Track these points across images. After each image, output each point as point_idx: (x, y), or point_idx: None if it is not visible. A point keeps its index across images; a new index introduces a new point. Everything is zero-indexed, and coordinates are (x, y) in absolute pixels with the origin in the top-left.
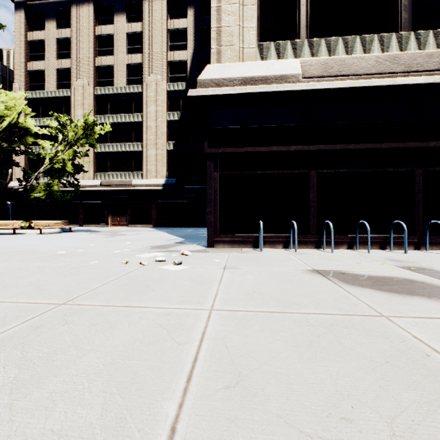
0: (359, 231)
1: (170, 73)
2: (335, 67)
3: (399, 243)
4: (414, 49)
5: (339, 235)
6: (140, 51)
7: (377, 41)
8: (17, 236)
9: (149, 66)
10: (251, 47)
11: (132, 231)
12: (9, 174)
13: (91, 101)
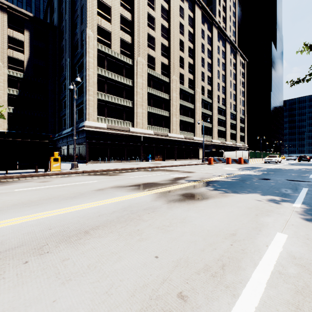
0: (117, 159)
1: (10, 63)
2: (113, 127)
3: (123, 161)
4: (125, 125)
5: (113, 160)
6: None
7: (120, 122)
8: None
9: None
10: (96, 118)
11: None
12: None
13: None
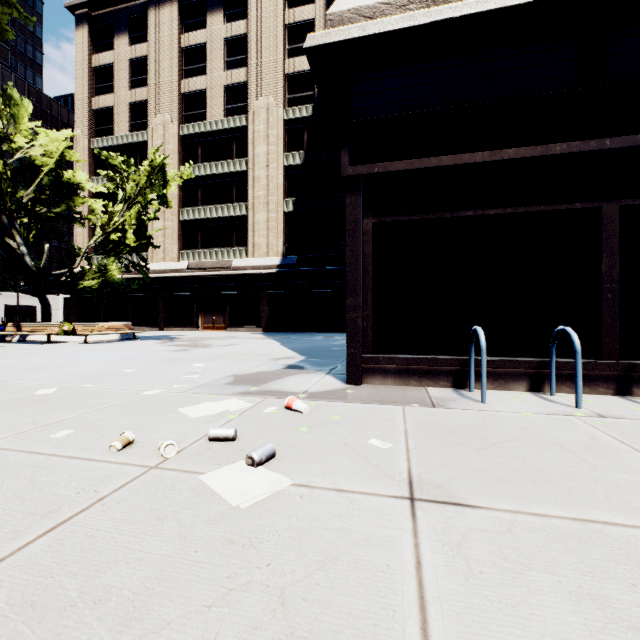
0: None
1: (289, 92)
2: None
3: None
4: None
5: None
6: (244, 64)
7: None
8: (45, 348)
9: (257, 84)
10: None
11: (226, 339)
12: (46, 252)
13: (174, 145)
